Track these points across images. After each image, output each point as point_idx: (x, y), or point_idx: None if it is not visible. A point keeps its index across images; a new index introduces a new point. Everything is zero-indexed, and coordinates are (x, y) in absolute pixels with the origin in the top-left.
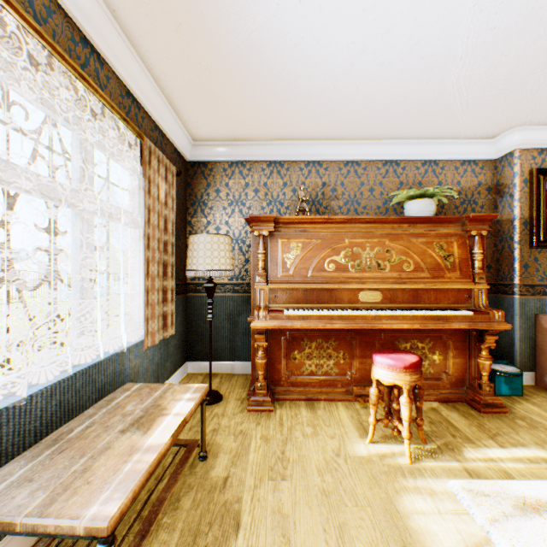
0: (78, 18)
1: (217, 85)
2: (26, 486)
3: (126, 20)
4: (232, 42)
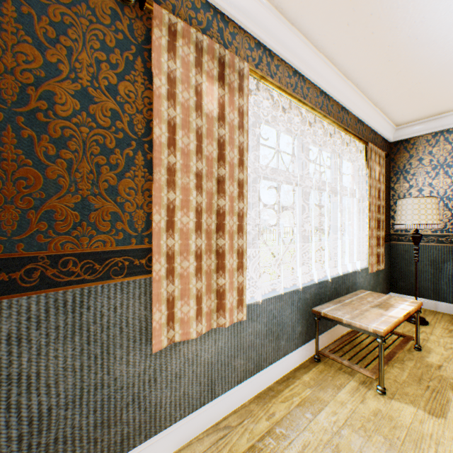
0: (340, 100)
1: (424, 88)
2: (338, 311)
3: (362, 85)
4: (443, 60)
